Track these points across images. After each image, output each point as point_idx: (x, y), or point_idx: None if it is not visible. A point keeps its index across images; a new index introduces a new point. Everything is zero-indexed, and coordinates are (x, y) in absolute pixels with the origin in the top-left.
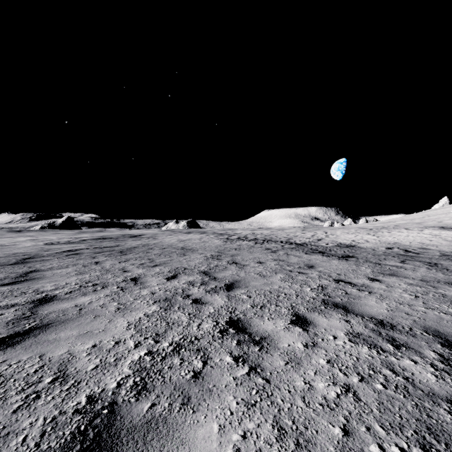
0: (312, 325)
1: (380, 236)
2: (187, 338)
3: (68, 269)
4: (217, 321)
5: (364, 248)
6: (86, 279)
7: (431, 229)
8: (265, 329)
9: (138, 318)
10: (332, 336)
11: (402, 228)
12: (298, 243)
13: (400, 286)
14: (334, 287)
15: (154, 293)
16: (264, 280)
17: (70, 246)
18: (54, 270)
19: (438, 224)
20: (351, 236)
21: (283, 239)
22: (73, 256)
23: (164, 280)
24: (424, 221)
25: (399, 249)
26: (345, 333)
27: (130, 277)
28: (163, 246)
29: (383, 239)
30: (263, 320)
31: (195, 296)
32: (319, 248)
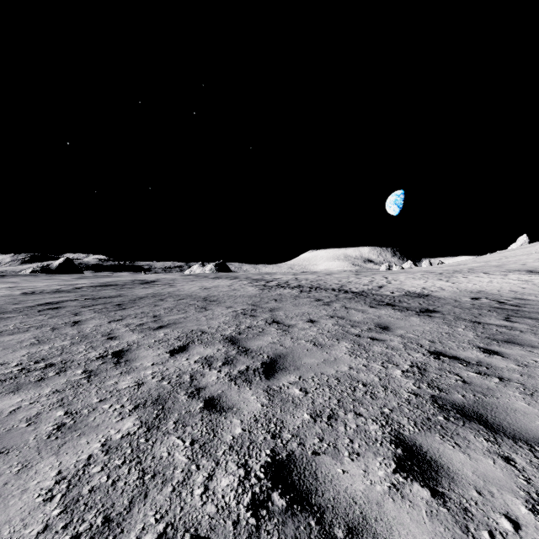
0: (444, 474)
1: (456, 282)
2: (174, 536)
3: (26, 334)
4: (248, 465)
5: (442, 298)
6: (41, 354)
7: (517, 274)
8: (350, 492)
9: (87, 456)
10: (507, 518)
11: (479, 272)
12: (355, 291)
13: (538, 364)
14: (437, 367)
15: (140, 384)
16: (323, 353)
17: (54, 296)
18: (3, 336)
19: (523, 268)
20: (419, 282)
21: (335, 286)
22: (48, 312)
23: (165, 354)
24: (503, 263)
25: (489, 300)
26: (527, 506)
27: (113, 349)
28: (179, 297)
29: (461, 286)
30: (340, 459)
31: (210, 390)
32: (385, 298)
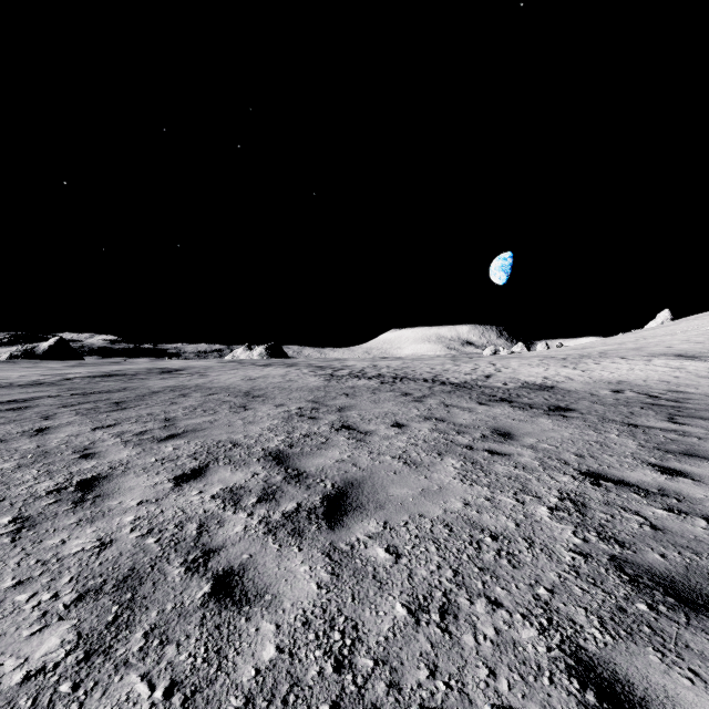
0: None
1: (586, 369)
2: None
3: None
4: None
5: (572, 391)
6: None
7: (663, 359)
8: None
9: None
10: None
11: (614, 357)
12: (454, 382)
13: None
14: (601, 499)
15: (105, 545)
16: (419, 477)
17: (27, 390)
18: None
19: (670, 351)
20: (538, 370)
21: (427, 376)
22: (5, 415)
23: (166, 483)
24: (641, 346)
25: (635, 393)
26: None
27: (83, 475)
28: (211, 390)
29: (594, 375)
30: None
31: (228, 555)
32: (496, 391)
